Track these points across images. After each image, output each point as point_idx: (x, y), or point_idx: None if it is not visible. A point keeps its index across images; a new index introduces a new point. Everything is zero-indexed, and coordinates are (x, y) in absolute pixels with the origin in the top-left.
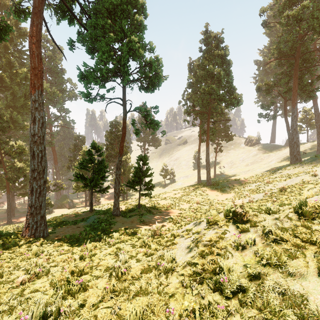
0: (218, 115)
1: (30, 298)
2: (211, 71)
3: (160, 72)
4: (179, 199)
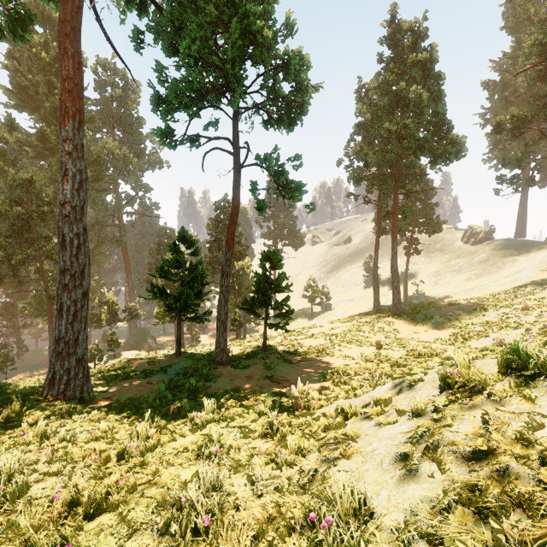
0: (414, 181)
1: None
2: (403, 94)
3: (306, 80)
4: (340, 337)
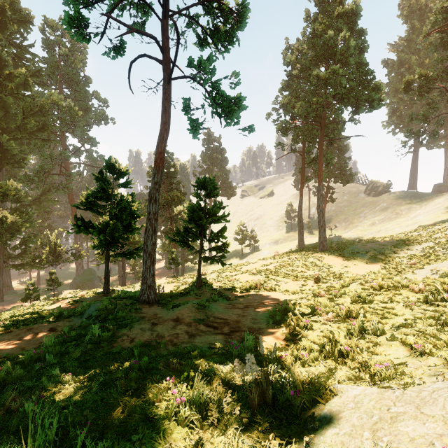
0: (336, 131)
1: None
2: (331, 44)
3: None
4: (275, 272)
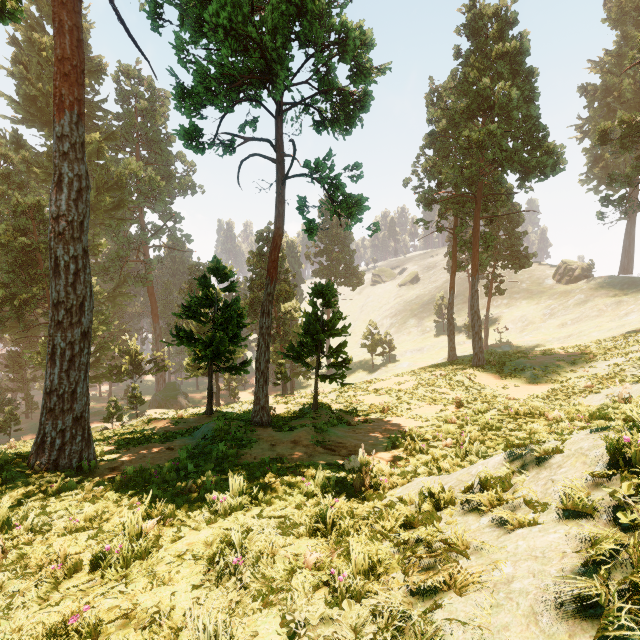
0: (499, 203)
1: None
2: (487, 94)
3: (368, 61)
4: (409, 393)
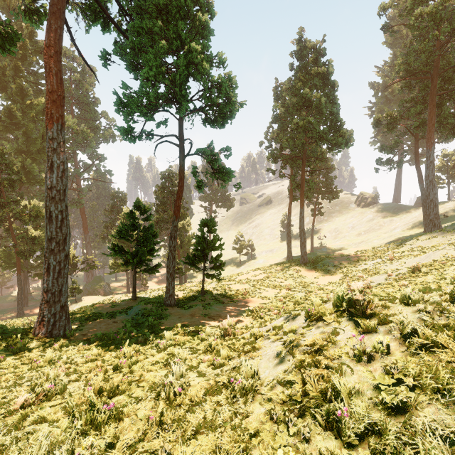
0: (317, 161)
1: (33, 432)
2: (308, 97)
3: (234, 97)
4: (260, 282)
